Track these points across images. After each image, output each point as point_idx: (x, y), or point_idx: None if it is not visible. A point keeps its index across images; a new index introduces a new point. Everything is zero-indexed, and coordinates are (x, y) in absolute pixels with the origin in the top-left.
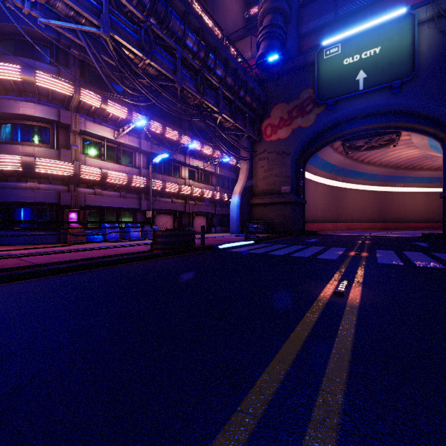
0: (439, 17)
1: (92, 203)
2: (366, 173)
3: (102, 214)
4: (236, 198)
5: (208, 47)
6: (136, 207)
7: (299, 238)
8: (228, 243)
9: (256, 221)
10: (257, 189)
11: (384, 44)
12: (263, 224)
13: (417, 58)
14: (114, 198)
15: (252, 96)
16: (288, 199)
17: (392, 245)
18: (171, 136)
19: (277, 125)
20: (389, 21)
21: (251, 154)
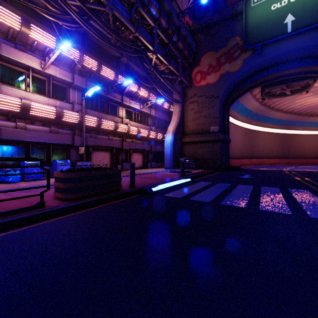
0: None
1: (11, 137)
2: (274, 118)
3: (27, 150)
4: (170, 136)
5: None
6: (69, 143)
7: (230, 174)
8: (163, 183)
9: (188, 157)
10: (188, 129)
11: None
12: (193, 160)
13: None
14: (41, 133)
15: (184, 43)
16: (217, 137)
17: None
18: (107, 74)
19: (206, 71)
20: None
21: (182, 98)
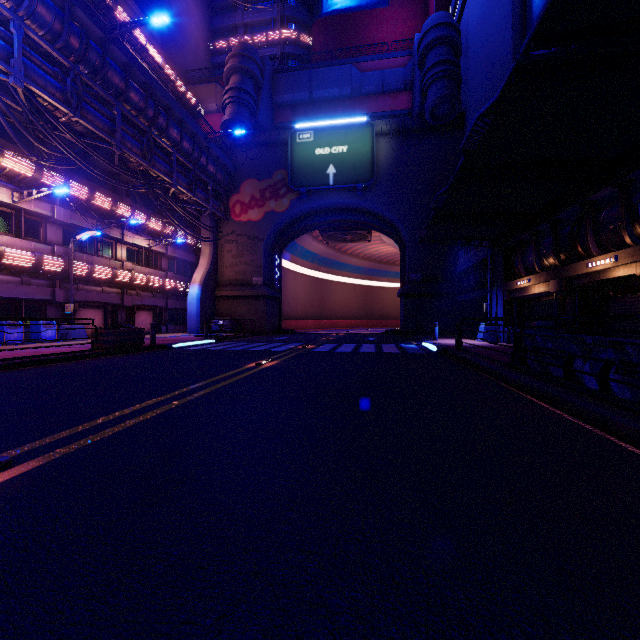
0: (391, 134)
1: None
2: (351, 265)
3: None
4: (196, 288)
5: (158, 105)
6: (48, 298)
7: (269, 337)
8: (184, 342)
9: (222, 317)
10: (224, 279)
11: (350, 145)
12: (230, 321)
13: (376, 166)
14: (12, 286)
15: (216, 166)
16: (260, 293)
17: (346, 340)
18: (101, 203)
19: (248, 203)
20: (355, 124)
21: (216, 234)
